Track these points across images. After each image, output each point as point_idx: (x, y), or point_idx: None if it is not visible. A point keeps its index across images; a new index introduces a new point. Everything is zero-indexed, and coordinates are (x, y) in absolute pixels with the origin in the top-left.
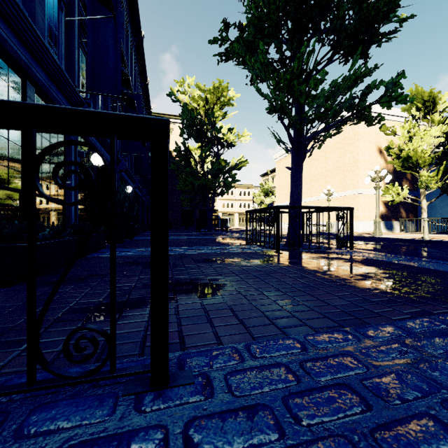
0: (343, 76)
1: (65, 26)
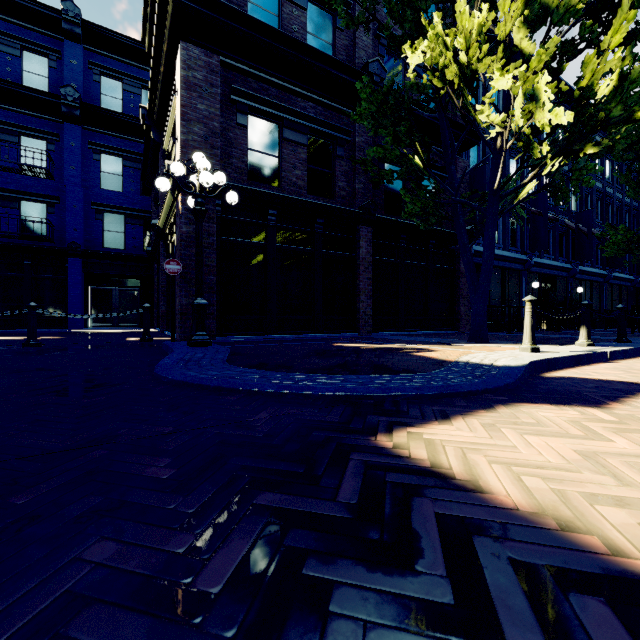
0: None
1: (519, 227)
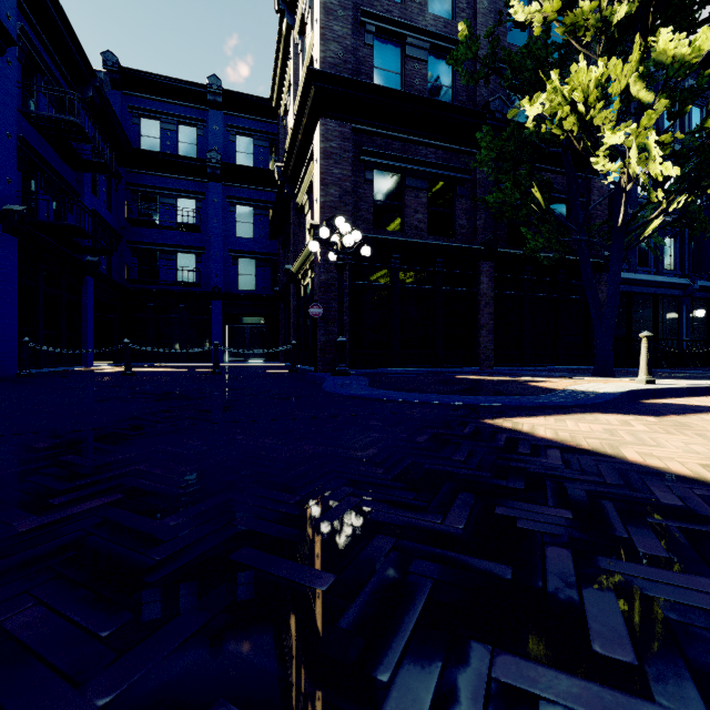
0: None
1: (679, 245)
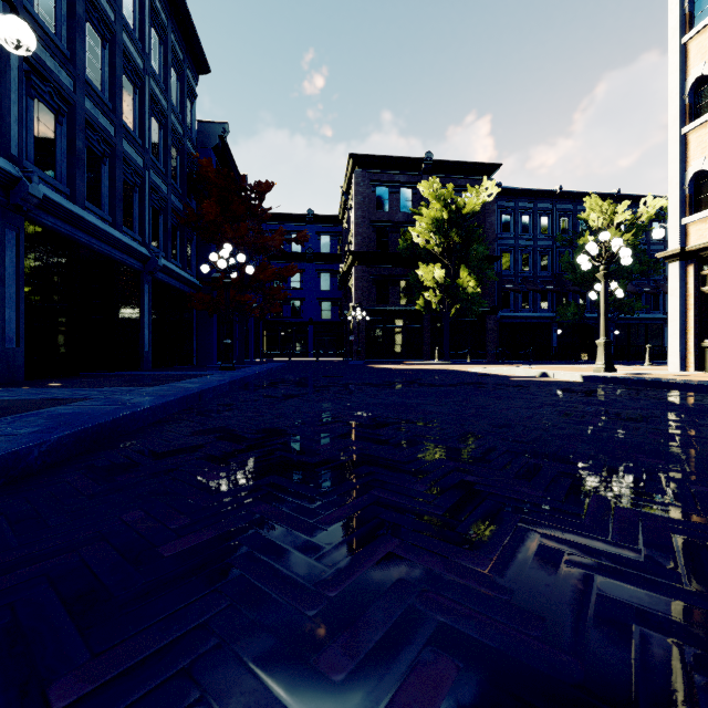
0: (576, 306)
1: (551, 295)
